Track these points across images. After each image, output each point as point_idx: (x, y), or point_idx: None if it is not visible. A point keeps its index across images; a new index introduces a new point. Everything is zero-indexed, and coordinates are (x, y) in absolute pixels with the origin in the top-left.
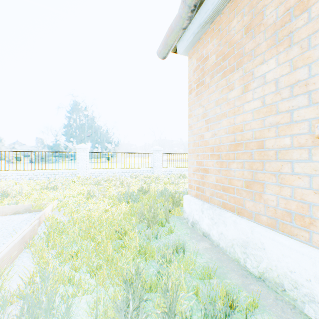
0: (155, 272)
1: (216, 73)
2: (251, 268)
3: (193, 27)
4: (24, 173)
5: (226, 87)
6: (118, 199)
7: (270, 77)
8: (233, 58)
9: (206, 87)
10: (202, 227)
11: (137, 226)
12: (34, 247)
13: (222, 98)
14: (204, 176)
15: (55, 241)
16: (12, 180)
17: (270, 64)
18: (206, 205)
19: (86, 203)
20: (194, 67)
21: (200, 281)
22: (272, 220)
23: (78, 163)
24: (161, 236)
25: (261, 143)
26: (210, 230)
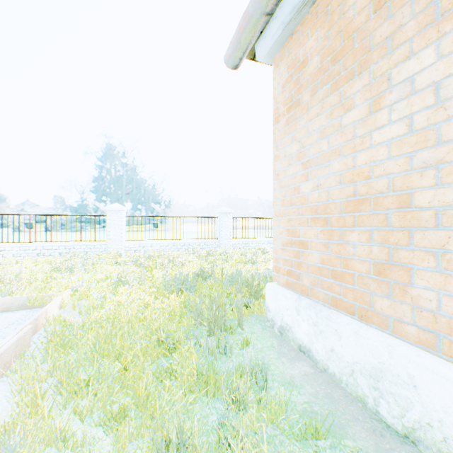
0: (221, 425)
1: (320, 85)
2: (389, 418)
3: (282, 13)
4: (29, 247)
5: (338, 106)
6: (165, 288)
7: (424, 79)
8: (351, 56)
9: (303, 110)
10: (297, 336)
11: (192, 332)
12: (18, 373)
13: (331, 125)
14: (299, 253)
15: (55, 362)
16: (12, 256)
17: (424, 57)
18: (304, 300)
19: (116, 294)
20: (283, 79)
21: (300, 443)
22: (428, 333)
23: (108, 231)
24: (230, 351)
25: (407, 198)
26: (311, 343)
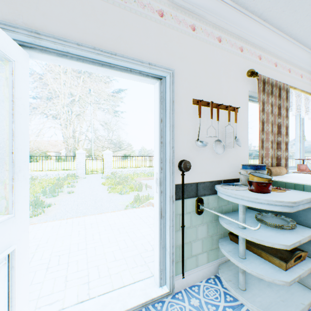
0: None
1: None
2: None
3: None
4: None
5: None
6: None
7: None
8: None
9: None
10: None
11: None
12: None
13: None
14: None
15: None
16: None
17: None
18: None
19: None
20: None
21: None
22: None
23: None
24: None
25: None
26: None
